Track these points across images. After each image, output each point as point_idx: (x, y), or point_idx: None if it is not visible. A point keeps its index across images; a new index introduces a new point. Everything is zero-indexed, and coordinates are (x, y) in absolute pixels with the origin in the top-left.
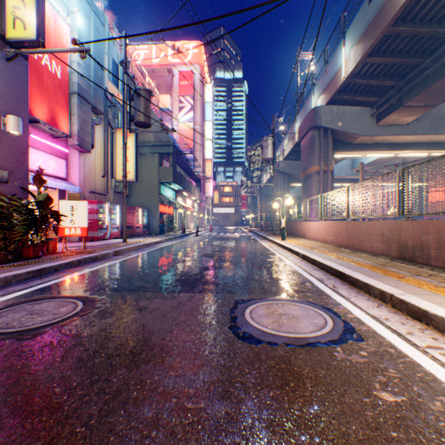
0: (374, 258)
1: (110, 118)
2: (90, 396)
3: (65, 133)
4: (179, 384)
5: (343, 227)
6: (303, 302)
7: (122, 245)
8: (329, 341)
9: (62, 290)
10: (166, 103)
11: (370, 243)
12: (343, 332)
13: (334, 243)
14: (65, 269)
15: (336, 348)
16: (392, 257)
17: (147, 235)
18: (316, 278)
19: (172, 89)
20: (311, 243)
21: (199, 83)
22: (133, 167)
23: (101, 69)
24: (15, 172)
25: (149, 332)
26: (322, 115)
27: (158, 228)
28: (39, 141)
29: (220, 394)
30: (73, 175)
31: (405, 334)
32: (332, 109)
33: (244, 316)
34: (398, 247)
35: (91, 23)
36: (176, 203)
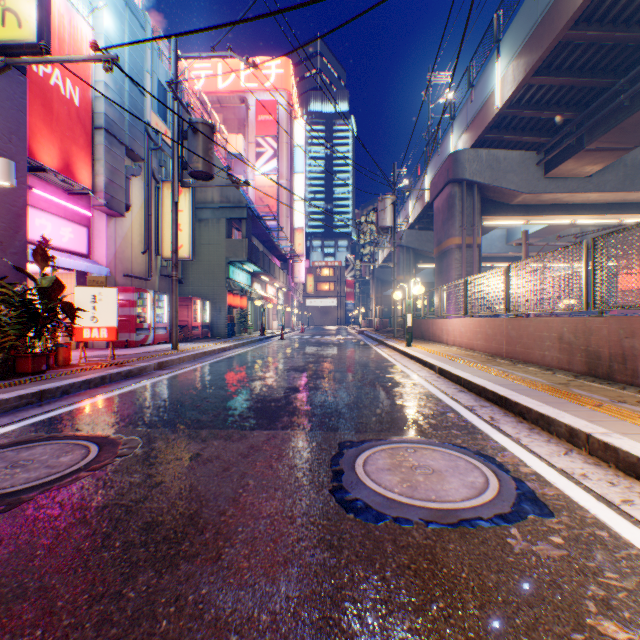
0: (548, 373)
1: (154, 167)
2: (82, 631)
3: (86, 187)
4: (243, 603)
5: (499, 326)
6: (447, 445)
7: (170, 354)
8: (497, 516)
9: (69, 426)
10: (238, 148)
11: (541, 350)
12: (517, 498)
13: (486, 351)
14: (80, 391)
15: (509, 530)
16: (576, 372)
17: (209, 338)
18: (462, 405)
19: (247, 126)
20: (450, 351)
21: (285, 118)
22: (187, 239)
23: (141, 94)
24: (6, 243)
25: (200, 499)
26: (466, 163)
27: (225, 328)
28: (48, 199)
29: (315, 626)
30: (98, 250)
31: (619, 502)
32: (480, 154)
33: (354, 471)
34: (585, 357)
35: (125, 26)
36: (252, 292)
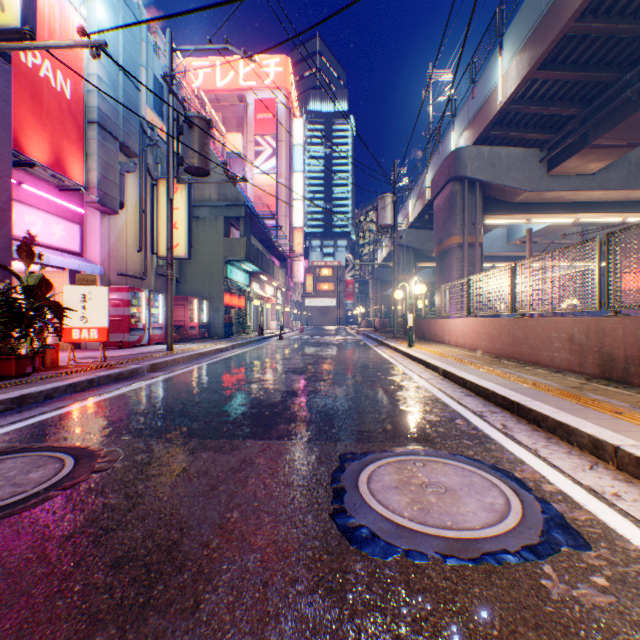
0: (558, 376)
1: (149, 163)
2: None
3: (78, 183)
4: None
5: (505, 326)
6: (458, 457)
7: (165, 355)
8: (525, 548)
9: (46, 435)
10: (236, 146)
11: (549, 352)
12: (545, 525)
13: (490, 352)
14: (65, 395)
15: (542, 568)
16: (588, 375)
17: (207, 339)
18: (471, 411)
19: (245, 125)
20: (453, 352)
21: (284, 117)
22: (184, 238)
23: (136, 89)
24: None
25: (181, 526)
26: (468, 161)
27: (222, 328)
28: (38, 195)
29: None
30: (91, 248)
31: None
32: (482, 151)
33: (358, 489)
34: (598, 359)
35: (119, 18)
36: (251, 291)
